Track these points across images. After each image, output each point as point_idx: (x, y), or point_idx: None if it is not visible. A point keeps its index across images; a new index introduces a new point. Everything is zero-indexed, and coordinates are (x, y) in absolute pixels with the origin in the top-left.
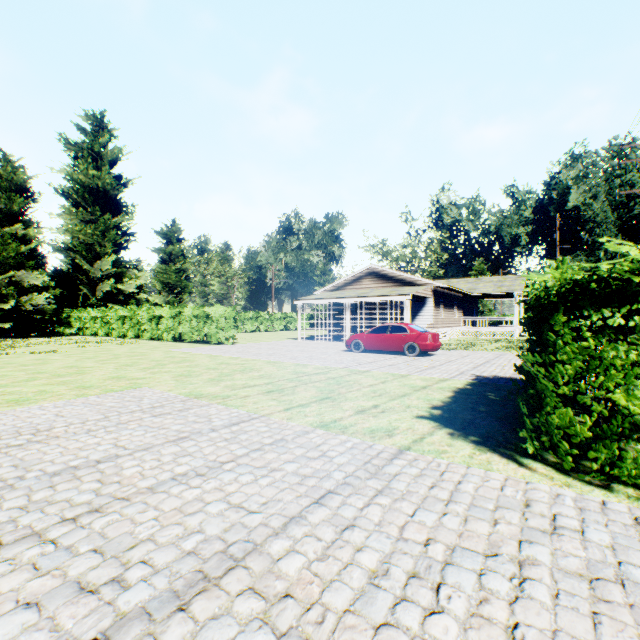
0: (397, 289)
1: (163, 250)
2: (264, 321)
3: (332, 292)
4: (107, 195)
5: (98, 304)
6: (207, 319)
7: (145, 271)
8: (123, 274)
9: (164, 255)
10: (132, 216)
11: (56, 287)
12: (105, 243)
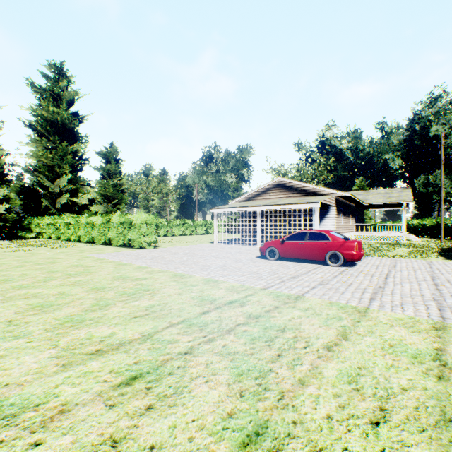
0: (303, 198)
1: (102, 168)
2: (189, 227)
3: (244, 202)
4: (65, 128)
5: (58, 213)
6: (131, 225)
7: (96, 188)
8: (78, 190)
9: (103, 172)
10: (85, 144)
11: (24, 200)
12: (63, 165)
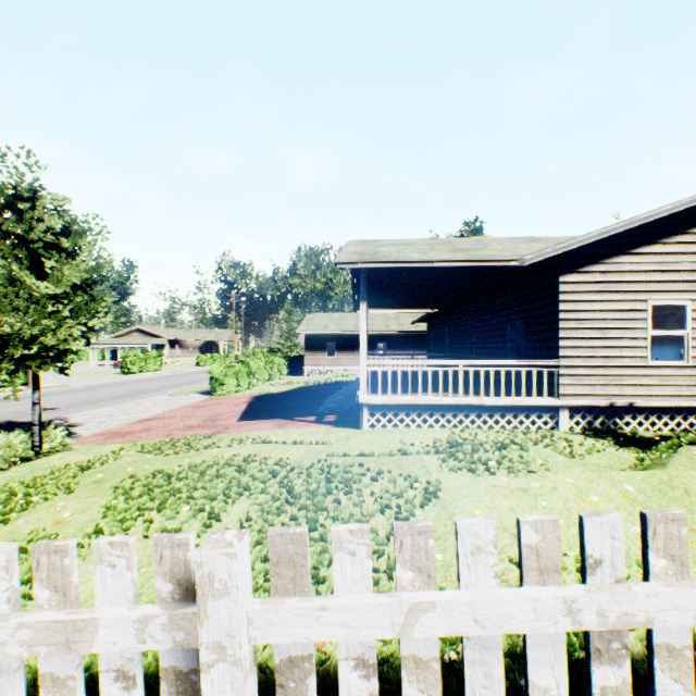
0: (150, 340)
1: None
2: None
3: (115, 339)
4: None
5: None
6: None
7: None
8: None
9: None
10: None
11: None
12: None
